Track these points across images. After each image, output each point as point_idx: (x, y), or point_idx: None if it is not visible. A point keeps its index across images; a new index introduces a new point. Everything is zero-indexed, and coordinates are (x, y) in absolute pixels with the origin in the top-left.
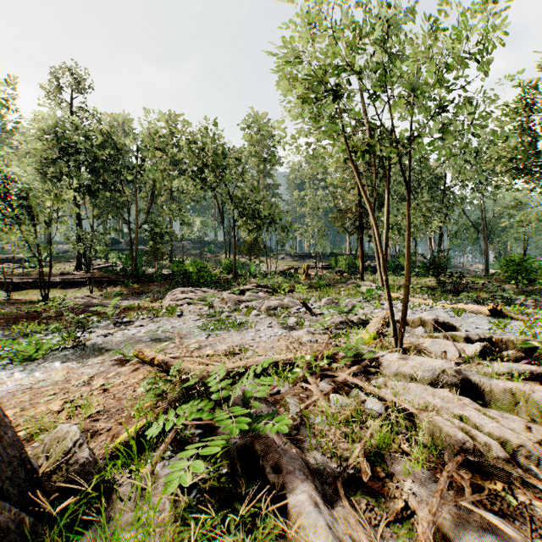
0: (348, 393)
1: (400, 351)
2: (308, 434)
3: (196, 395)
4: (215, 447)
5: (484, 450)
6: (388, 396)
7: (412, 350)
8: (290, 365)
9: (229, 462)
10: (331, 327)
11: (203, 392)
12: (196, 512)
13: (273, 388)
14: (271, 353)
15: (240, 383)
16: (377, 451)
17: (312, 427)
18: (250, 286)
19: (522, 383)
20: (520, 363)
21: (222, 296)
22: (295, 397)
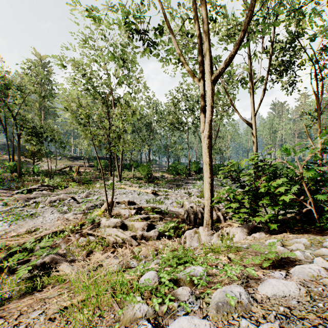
0: (86, 236)
1: (110, 216)
2: (68, 252)
3: (18, 252)
4: (34, 262)
5: (118, 242)
6: (99, 234)
7: (116, 215)
8: (63, 231)
9: (37, 269)
10: (86, 209)
11: (19, 251)
12: (27, 283)
13: (54, 242)
14: (53, 228)
15: (39, 243)
16: (91, 251)
17: (70, 251)
18: (35, 186)
19: (142, 221)
20: (143, 215)
21: (14, 196)
22: (64, 243)
